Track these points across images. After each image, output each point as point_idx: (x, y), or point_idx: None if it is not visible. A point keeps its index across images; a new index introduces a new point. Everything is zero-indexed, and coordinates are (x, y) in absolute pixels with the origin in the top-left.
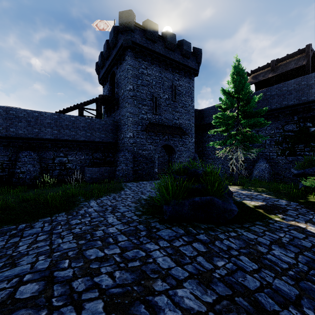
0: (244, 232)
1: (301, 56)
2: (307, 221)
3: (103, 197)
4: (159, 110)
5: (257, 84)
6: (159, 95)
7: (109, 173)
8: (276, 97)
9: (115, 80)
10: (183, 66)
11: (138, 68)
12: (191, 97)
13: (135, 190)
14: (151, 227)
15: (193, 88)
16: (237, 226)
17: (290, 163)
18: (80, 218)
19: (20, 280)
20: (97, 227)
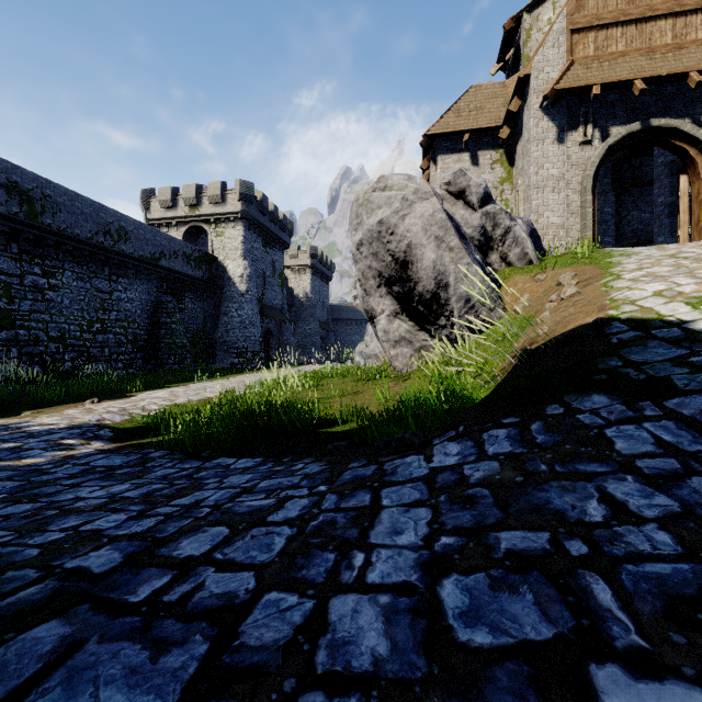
0: None
1: None
2: None
3: None
4: None
5: None
6: None
7: None
8: None
9: None
10: None
11: None
12: None
13: None
14: None
15: None
16: None
17: None
18: None
19: None
20: None
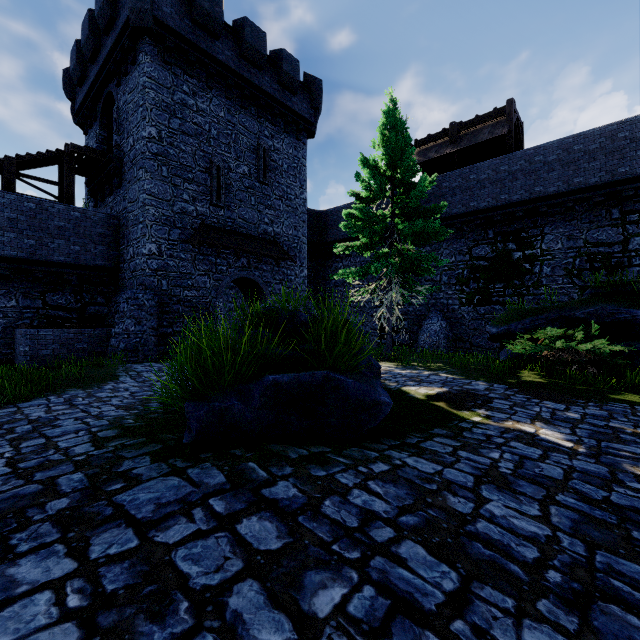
0: (410, 458)
1: (499, 121)
2: (533, 418)
3: (32, 400)
4: (226, 199)
5: (425, 169)
6: (227, 164)
7: (91, 345)
8: (459, 192)
9: (114, 115)
10: (282, 108)
11: (171, 88)
12: (301, 179)
13: (148, 380)
14: (112, 475)
15: (305, 162)
16: (391, 444)
17: (481, 319)
18: None
19: None
20: None
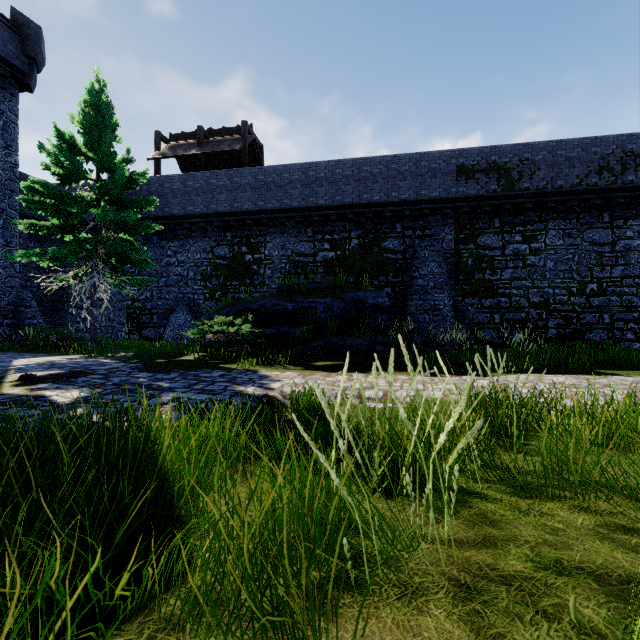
0: None
1: (239, 138)
2: (89, 385)
3: None
4: None
5: (183, 165)
6: None
7: None
8: (202, 193)
9: None
10: None
11: None
12: (7, 138)
13: None
14: None
15: (15, 118)
16: None
17: None
18: None
19: None
20: None
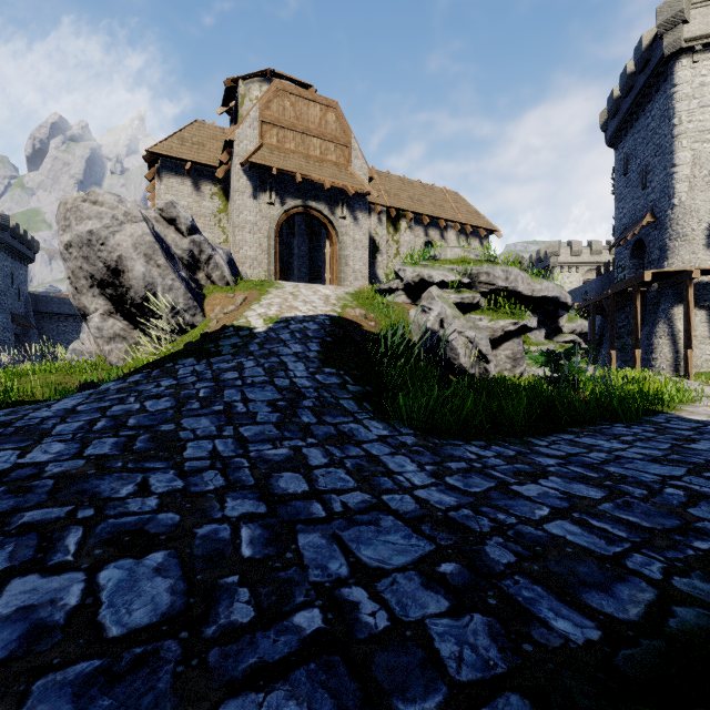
0: None
1: None
2: None
3: None
4: None
5: None
6: None
7: None
8: None
9: None
10: None
11: None
12: None
13: None
14: None
15: None
16: None
17: None
18: (58, 667)
19: (243, 380)
20: (74, 476)
